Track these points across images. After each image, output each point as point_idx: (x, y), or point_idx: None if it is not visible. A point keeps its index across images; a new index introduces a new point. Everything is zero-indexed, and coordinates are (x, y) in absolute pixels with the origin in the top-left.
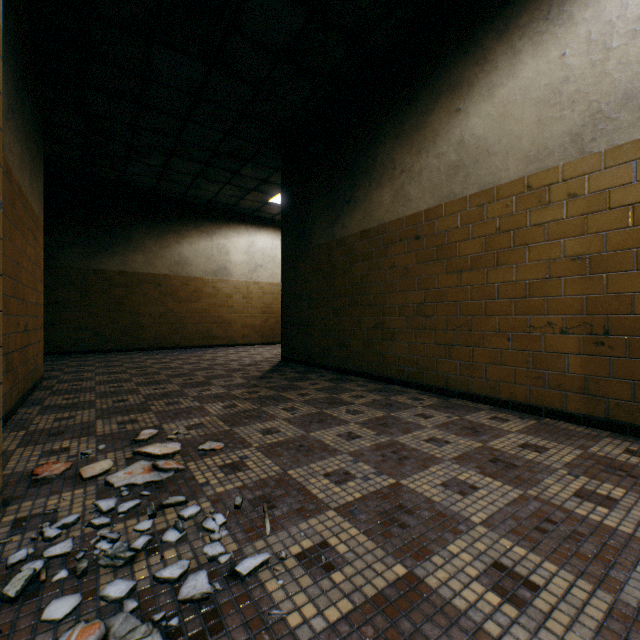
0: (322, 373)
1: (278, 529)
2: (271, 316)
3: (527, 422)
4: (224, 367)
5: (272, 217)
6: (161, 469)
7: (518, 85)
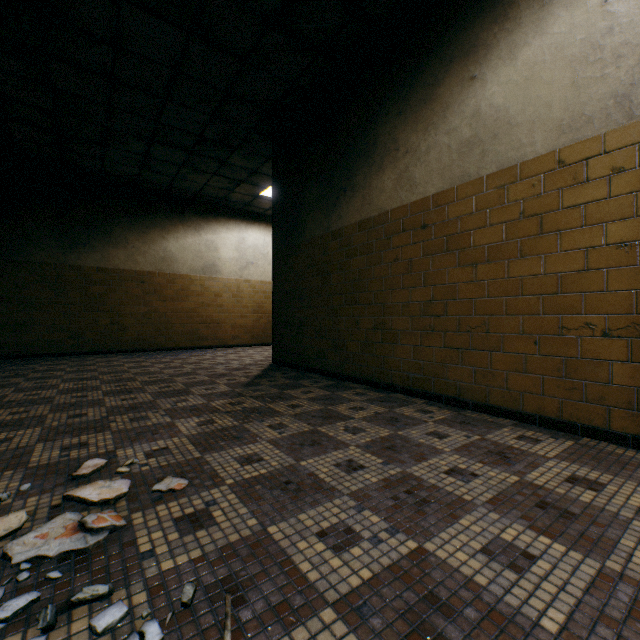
0: (316, 379)
1: None
2: (263, 316)
3: (563, 443)
4: (208, 372)
5: (264, 212)
6: (89, 529)
7: (547, 42)
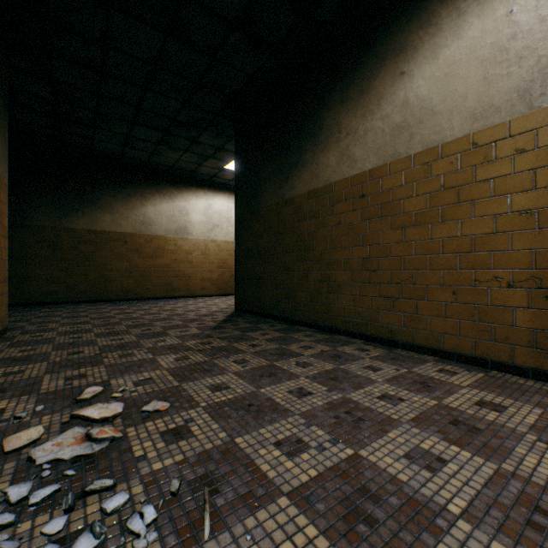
0: (272, 323)
1: (219, 529)
2: (227, 270)
3: (475, 375)
4: (182, 317)
5: (227, 182)
6: (94, 439)
7: (463, 45)
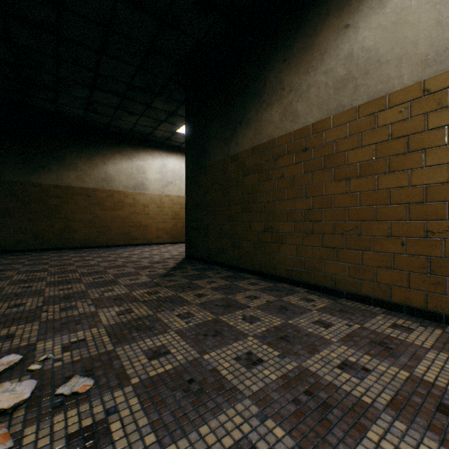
0: (218, 270)
1: None
2: (179, 221)
3: (433, 332)
4: (135, 264)
5: (180, 145)
6: None
7: None
